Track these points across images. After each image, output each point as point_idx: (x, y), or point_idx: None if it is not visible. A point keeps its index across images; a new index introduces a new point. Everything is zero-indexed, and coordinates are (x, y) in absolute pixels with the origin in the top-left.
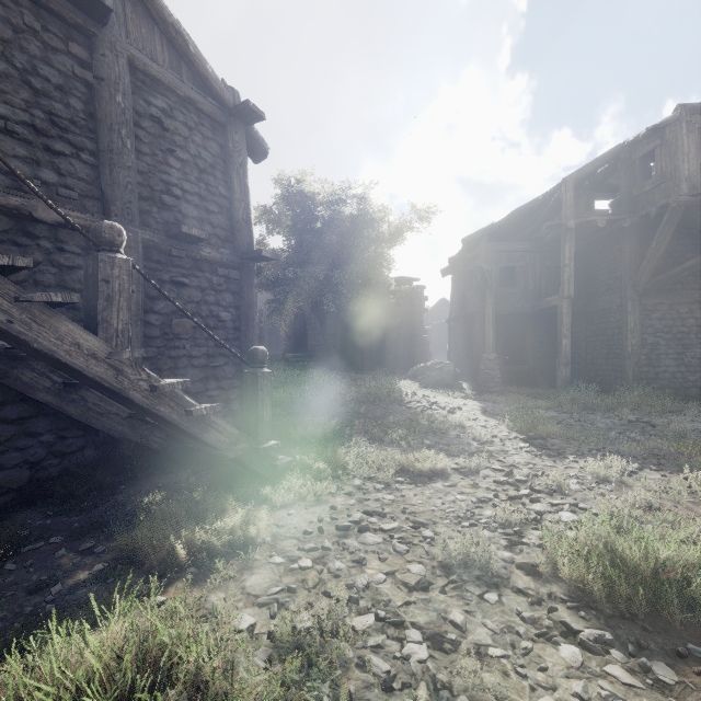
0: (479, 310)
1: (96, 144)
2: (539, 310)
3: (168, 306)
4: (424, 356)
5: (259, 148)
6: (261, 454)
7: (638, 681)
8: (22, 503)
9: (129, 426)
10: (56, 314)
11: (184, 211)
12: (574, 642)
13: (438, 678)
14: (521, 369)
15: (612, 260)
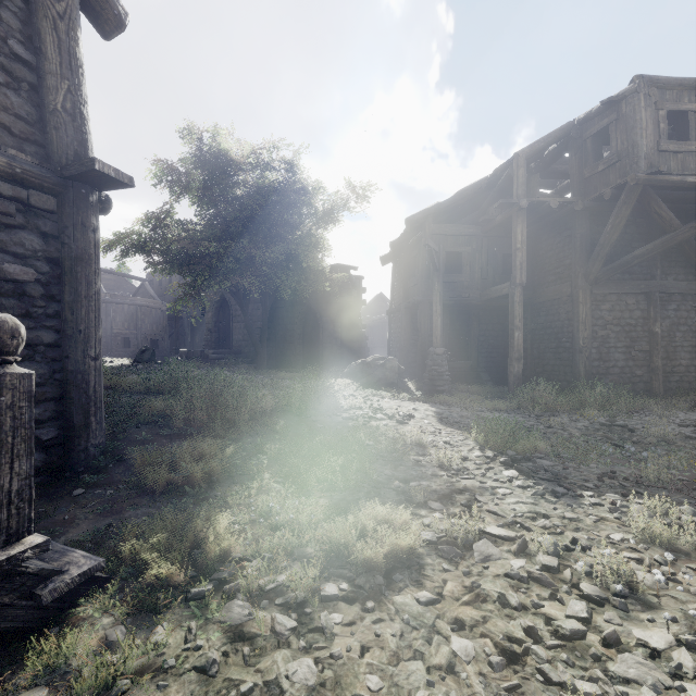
0: (423, 299)
1: None
2: (486, 300)
3: None
4: (362, 352)
5: (106, 8)
6: None
7: None
8: None
9: None
10: None
11: None
12: None
13: None
14: (465, 365)
15: (561, 247)
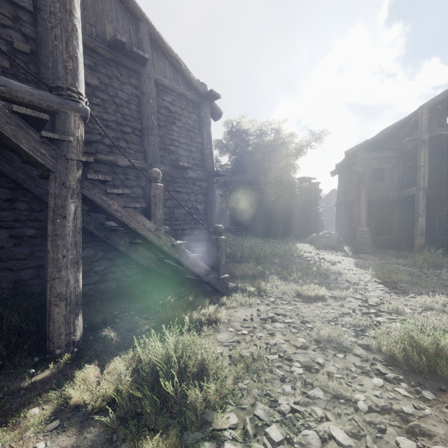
0: (356, 198)
1: (141, 125)
2: (402, 197)
3: (172, 203)
4: (319, 228)
5: (217, 113)
6: (220, 281)
7: (411, 396)
8: (113, 297)
9: (156, 264)
10: (136, 212)
11: (180, 153)
12: (381, 378)
13: (307, 381)
14: (389, 238)
15: None
